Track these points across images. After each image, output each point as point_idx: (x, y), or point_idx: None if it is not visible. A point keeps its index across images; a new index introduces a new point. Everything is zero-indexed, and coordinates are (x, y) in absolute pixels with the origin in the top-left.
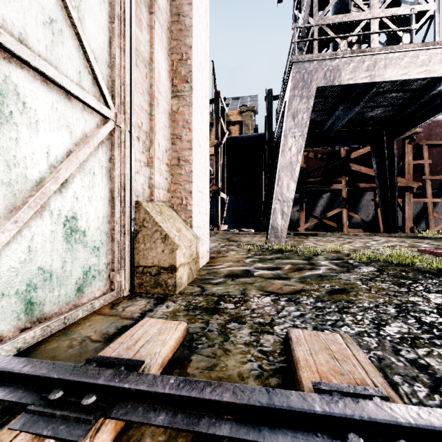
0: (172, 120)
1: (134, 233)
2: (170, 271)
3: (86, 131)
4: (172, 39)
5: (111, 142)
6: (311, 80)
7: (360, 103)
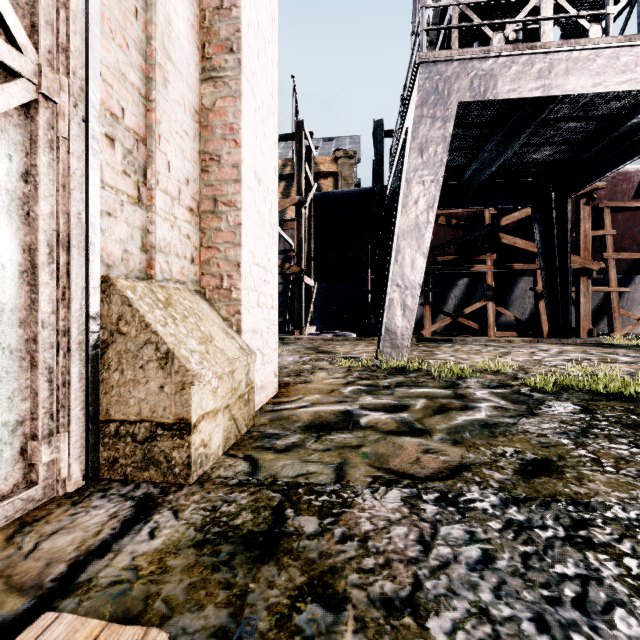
0: (202, 125)
1: (97, 347)
2: (178, 433)
3: None
4: None
5: (29, 135)
6: (450, 92)
7: (521, 137)
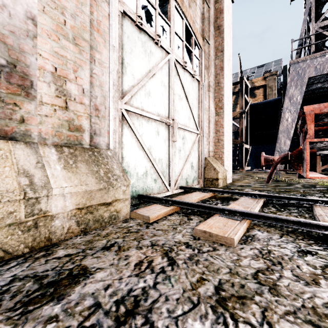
0: (215, 124)
1: (204, 167)
2: (216, 180)
3: (194, 139)
4: (215, 92)
5: (198, 140)
6: (304, 73)
7: None
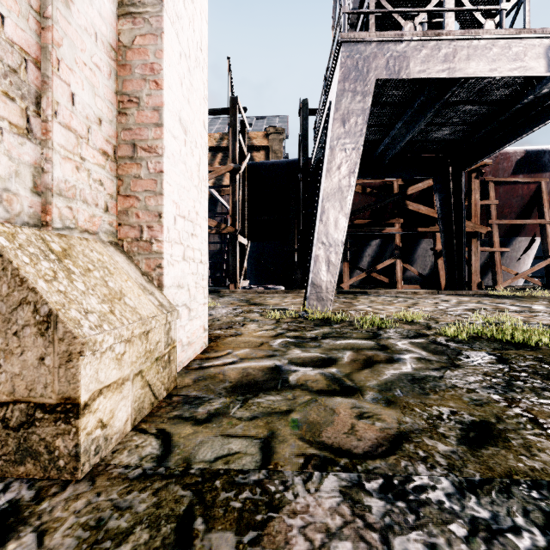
0: (119, 64)
1: None
2: (63, 416)
3: None
4: None
5: None
6: (368, 69)
7: (427, 116)
